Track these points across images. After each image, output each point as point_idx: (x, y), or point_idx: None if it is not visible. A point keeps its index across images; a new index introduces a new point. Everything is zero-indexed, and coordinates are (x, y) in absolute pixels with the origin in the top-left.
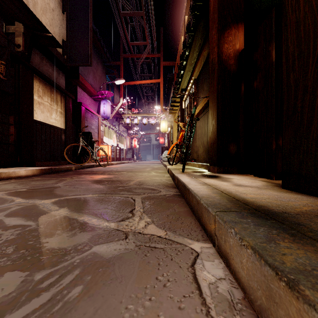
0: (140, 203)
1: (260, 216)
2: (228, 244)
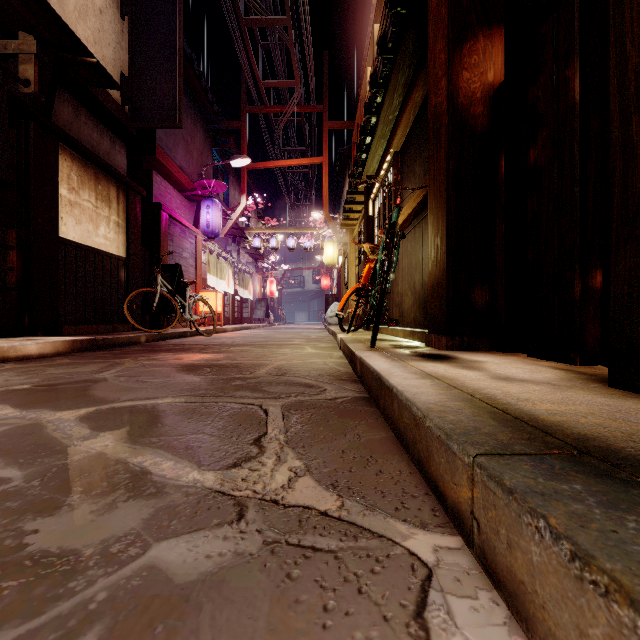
0: (280, 419)
1: (602, 473)
2: (522, 556)
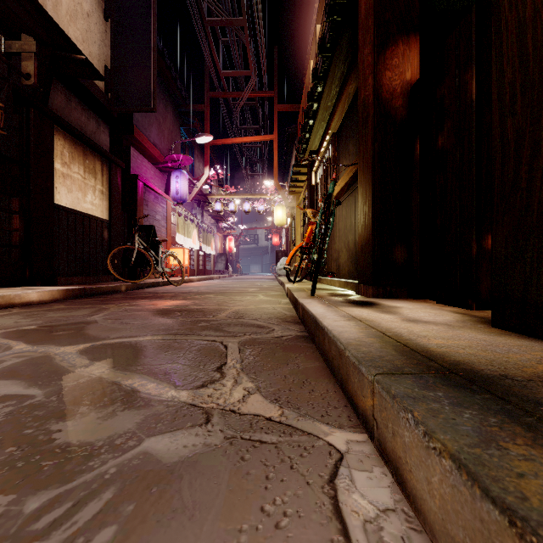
0: (237, 352)
1: (460, 385)
2: (400, 440)
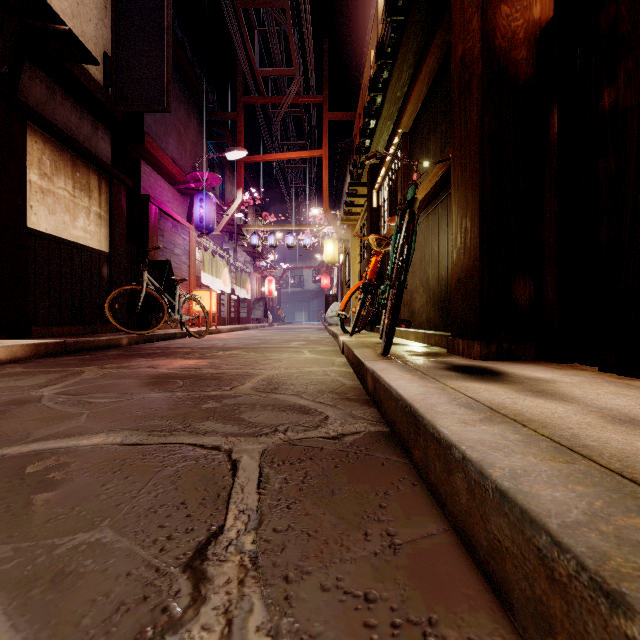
0: (253, 486)
1: None
2: None
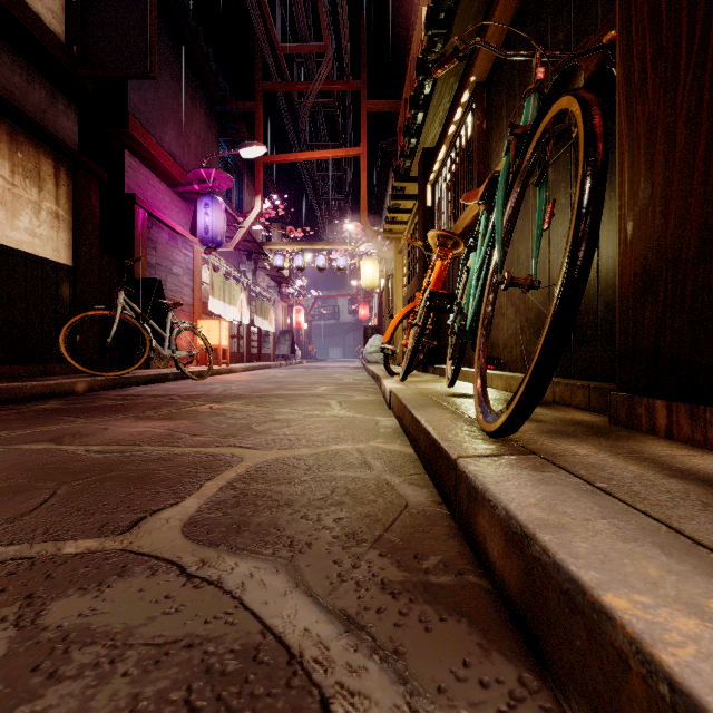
0: None
1: None
2: None
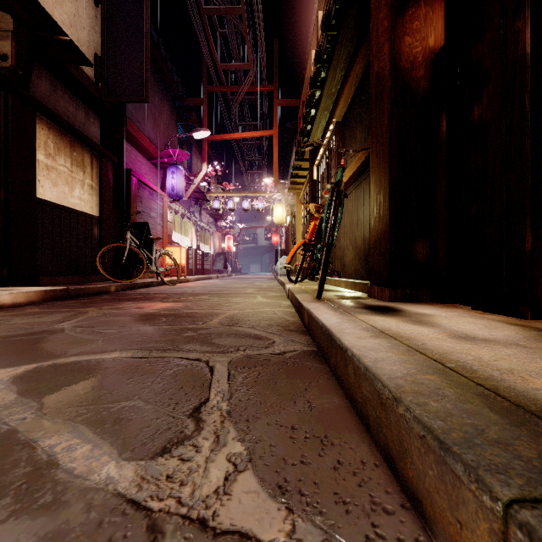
0: (225, 380)
1: None
2: None
